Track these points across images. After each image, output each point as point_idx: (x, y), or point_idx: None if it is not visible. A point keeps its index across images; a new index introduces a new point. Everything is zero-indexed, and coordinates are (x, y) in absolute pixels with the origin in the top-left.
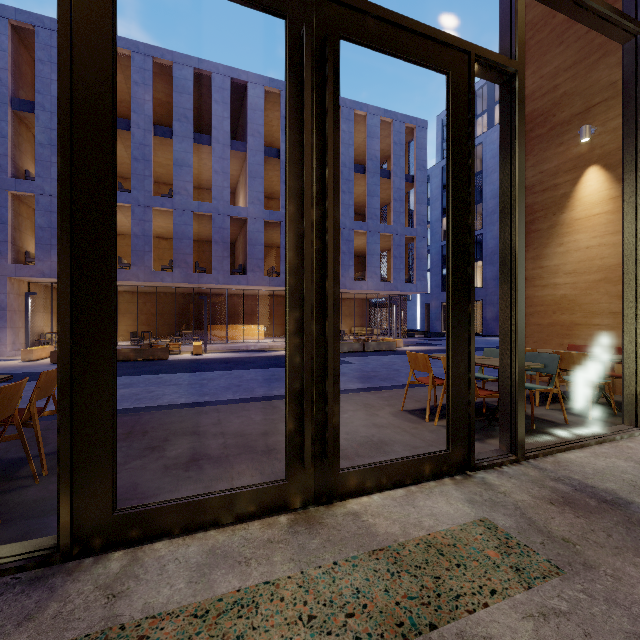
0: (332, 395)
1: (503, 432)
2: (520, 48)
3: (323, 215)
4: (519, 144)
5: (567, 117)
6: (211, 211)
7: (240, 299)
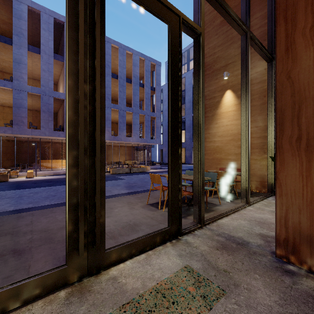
0: (99, 205)
1: (195, 213)
2: (202, 22)
3: (94, 90)
4: (202, 69)
5: (219, 67)
6: (40, 93)
7: (61, 145)
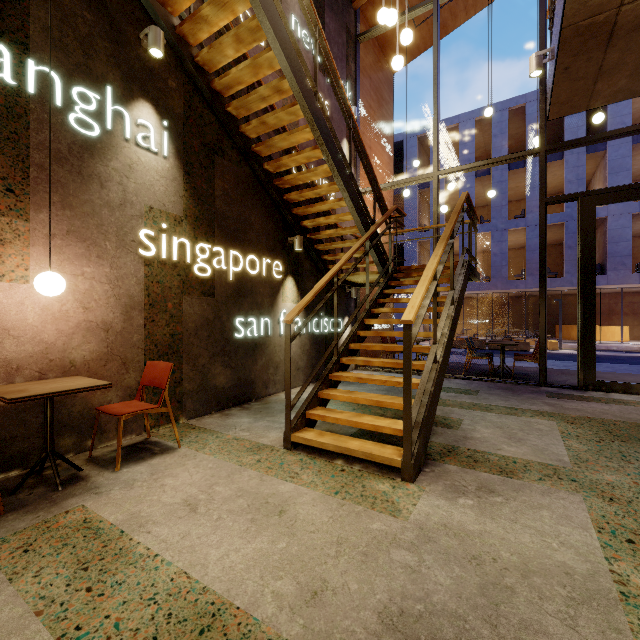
0: None
1: None
2: None
3: None
4: None
5: None
6: (564, 220)
7: None
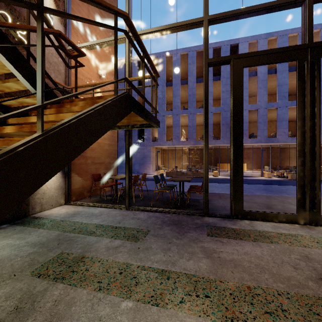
0: (318, 187)
1: None
2: None
3: (313, 124)
4: None
5: None
6: (220, 110)
7: None
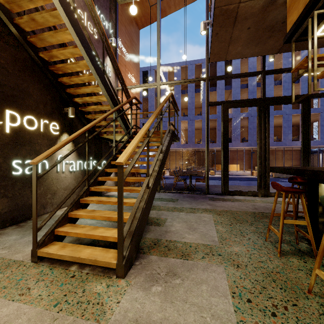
0: (267, 176)
1: None
2: None
3: (265, 142)
4: None
5: None
6: (216, 117)
7: None
